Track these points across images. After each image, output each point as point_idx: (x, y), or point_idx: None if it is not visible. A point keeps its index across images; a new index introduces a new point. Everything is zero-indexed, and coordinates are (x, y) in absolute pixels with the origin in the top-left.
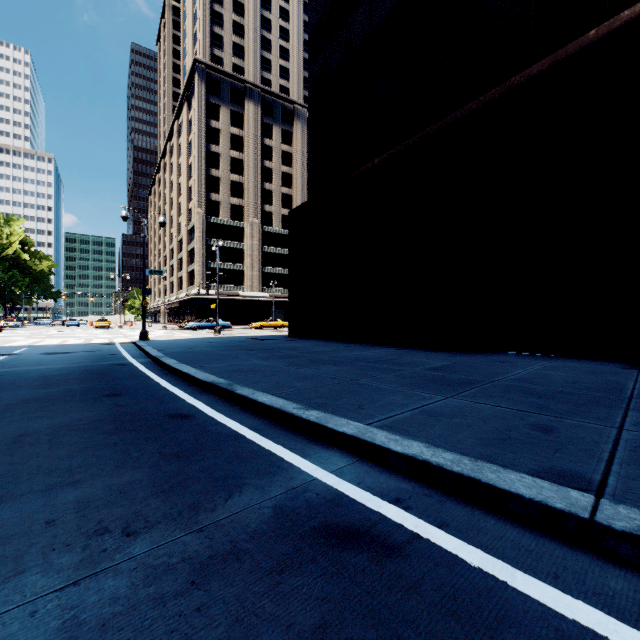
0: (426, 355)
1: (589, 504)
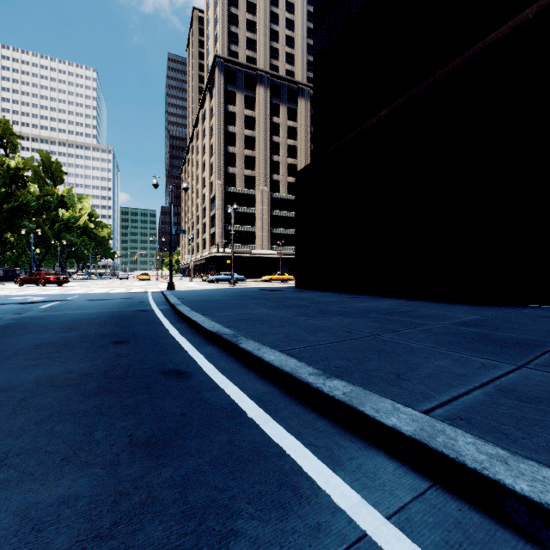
0: (444, 307)
1: None
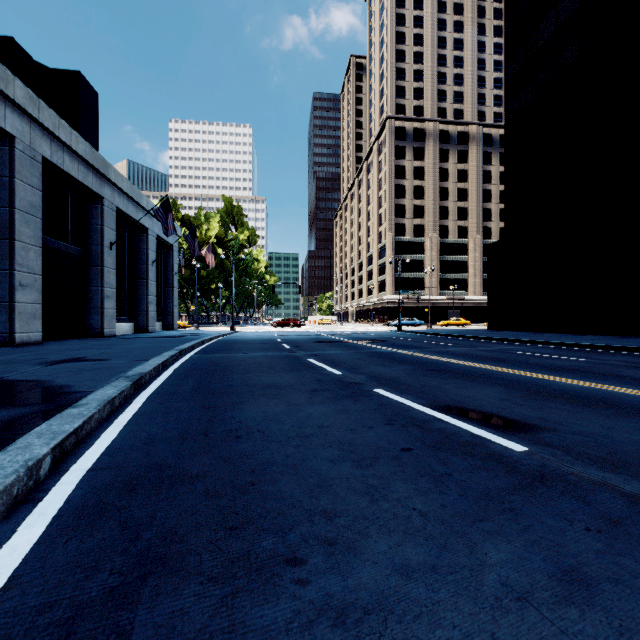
0: (594, 336)
1: (602, 344)
